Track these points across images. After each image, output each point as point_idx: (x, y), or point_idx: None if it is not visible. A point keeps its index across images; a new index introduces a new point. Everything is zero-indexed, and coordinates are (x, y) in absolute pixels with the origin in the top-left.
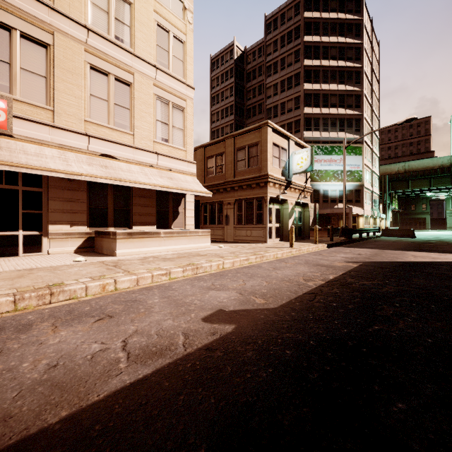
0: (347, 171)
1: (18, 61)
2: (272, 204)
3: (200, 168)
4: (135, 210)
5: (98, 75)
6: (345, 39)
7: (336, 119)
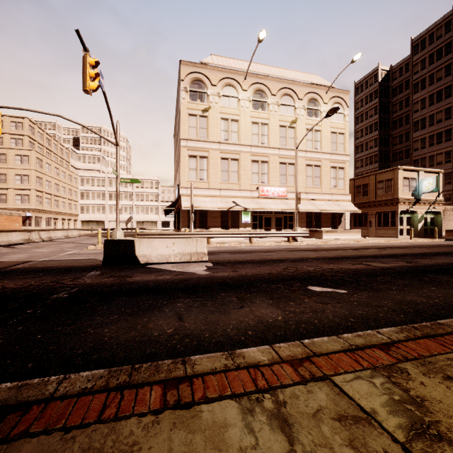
0: None
1: (287, 173)
2: (403, 214)
3: (351, 192)
4: (322, 221)
5: (309, 167)
6: None
7: None
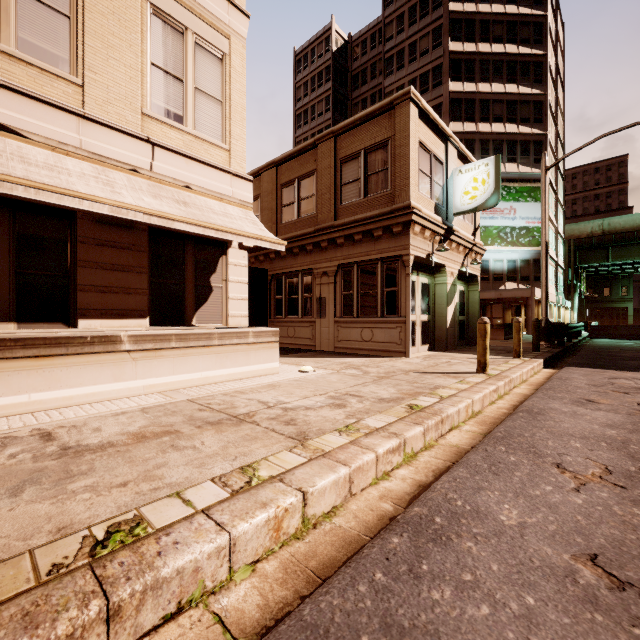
0: (522, 229)
1: None
2: (415, 273)
3: (268, 207)
4: (87, 279)
5: None
6: (517, 8)
7: (502, 142)
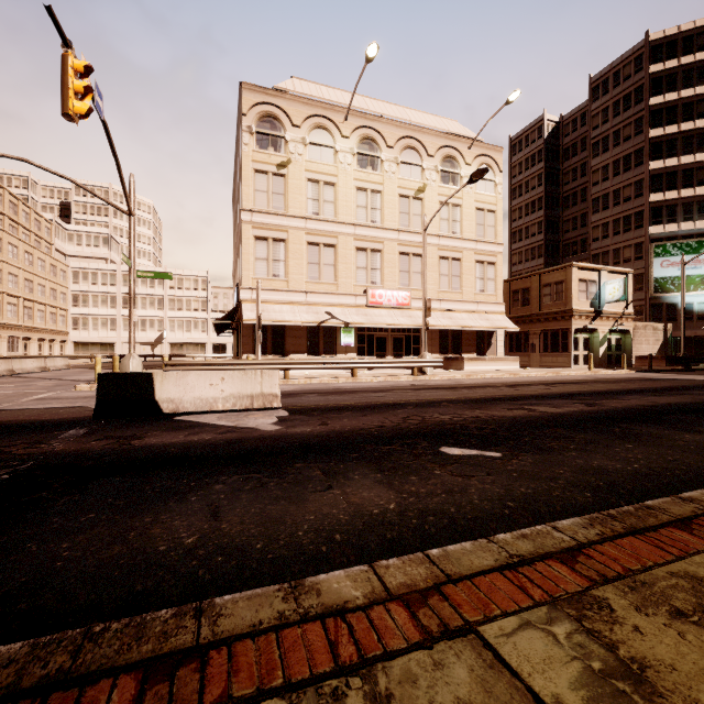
0: None
1: (411, 269)
2: (579, 334)
3: (505, 300)
4: (463, 343)
5: (443, 261)
6: None
7: None
